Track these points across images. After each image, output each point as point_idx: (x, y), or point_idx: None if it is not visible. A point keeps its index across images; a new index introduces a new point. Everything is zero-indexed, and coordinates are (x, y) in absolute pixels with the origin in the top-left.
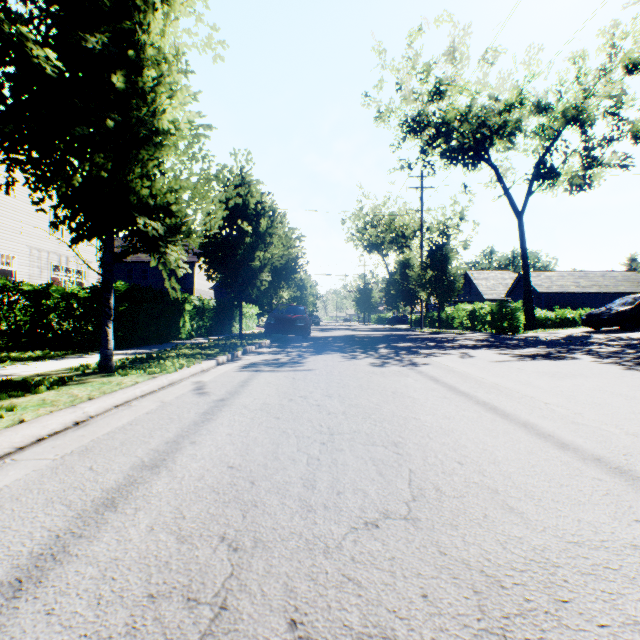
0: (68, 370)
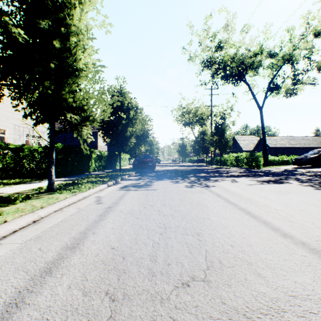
0: (32, 190)
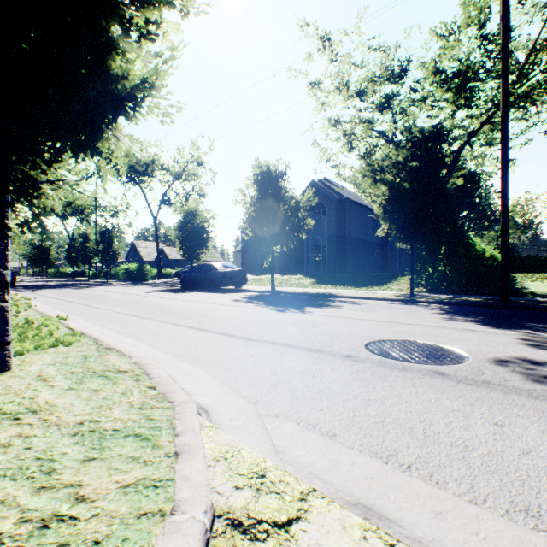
0: None
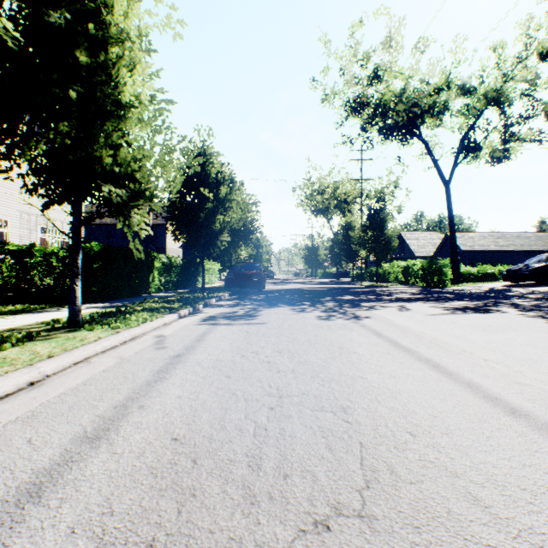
0: (40, 324)
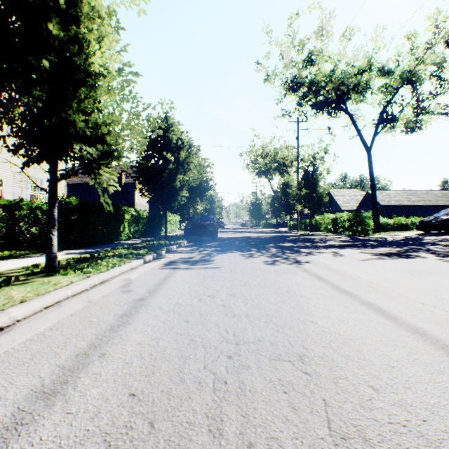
0: (21, 269)
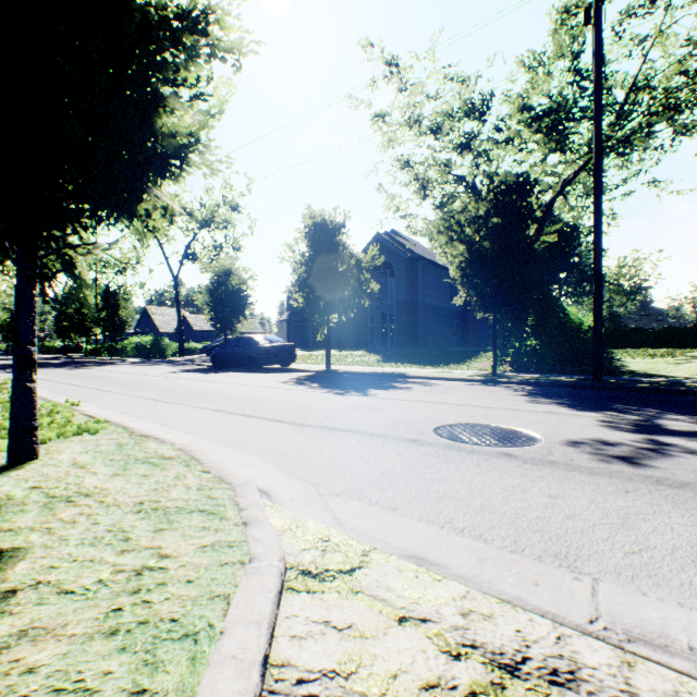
0: None
